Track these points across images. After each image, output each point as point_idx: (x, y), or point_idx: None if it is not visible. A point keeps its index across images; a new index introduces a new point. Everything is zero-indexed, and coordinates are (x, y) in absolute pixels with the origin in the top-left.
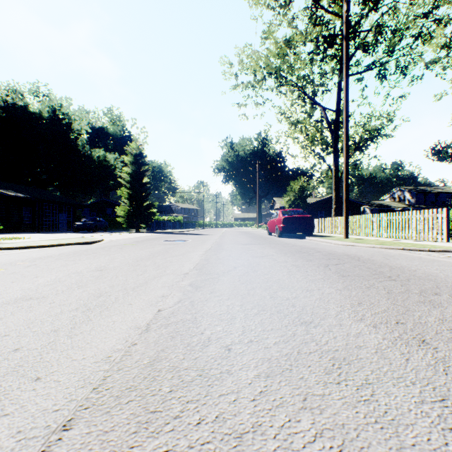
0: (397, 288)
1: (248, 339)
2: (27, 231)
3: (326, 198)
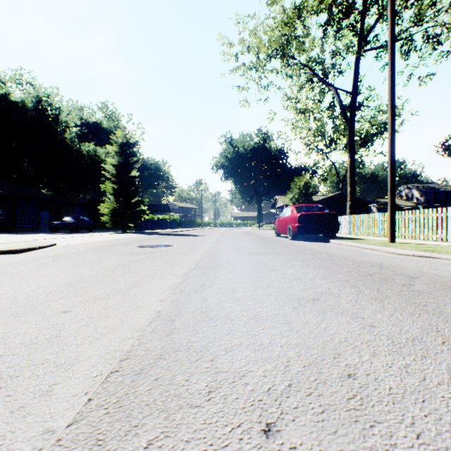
0: None
1: None
2: (0, 231)
3: (332, 195)
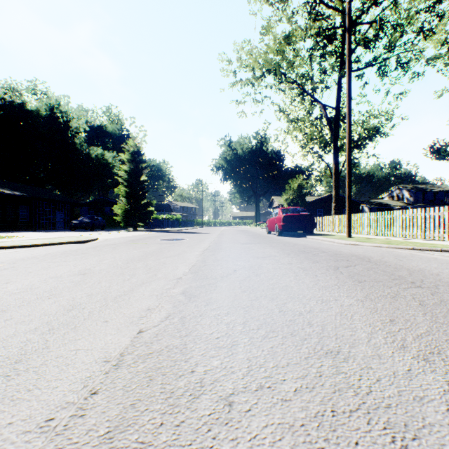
0: (428, 298)
1: (257, 383)
2: (23, 229)
3: (325, 196)
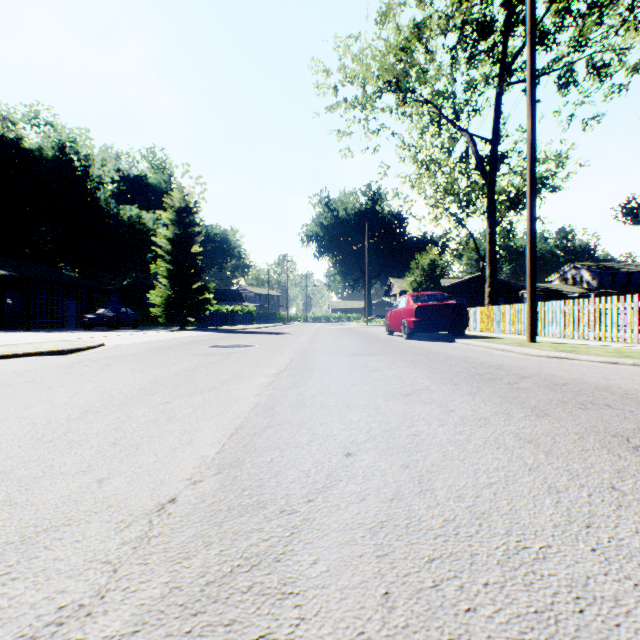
0: None
1: None
2: (13, 328)
3: (468, 278)
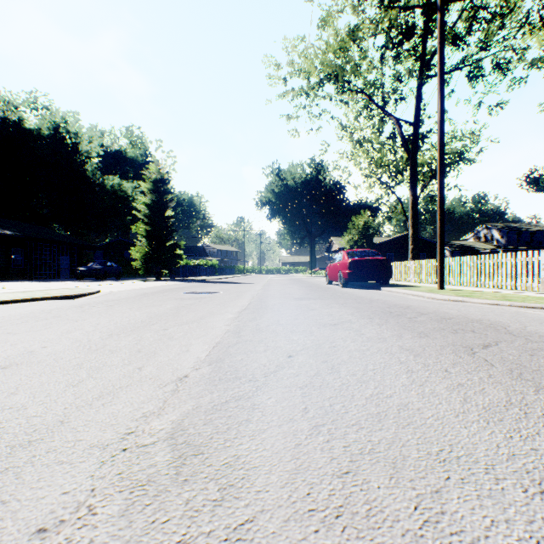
0: None
1: None
2: (17, 278)
3: (396, 237)
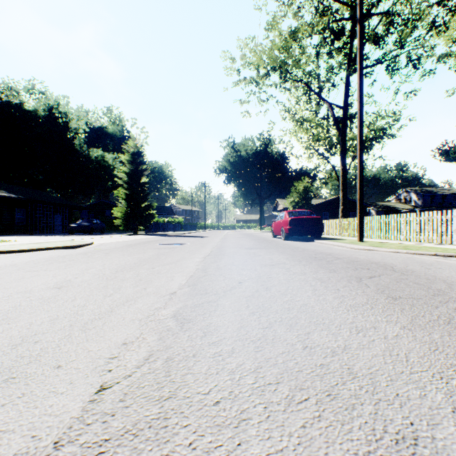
0: None
1: None
2: (20, 233)
3: (331, 199)
